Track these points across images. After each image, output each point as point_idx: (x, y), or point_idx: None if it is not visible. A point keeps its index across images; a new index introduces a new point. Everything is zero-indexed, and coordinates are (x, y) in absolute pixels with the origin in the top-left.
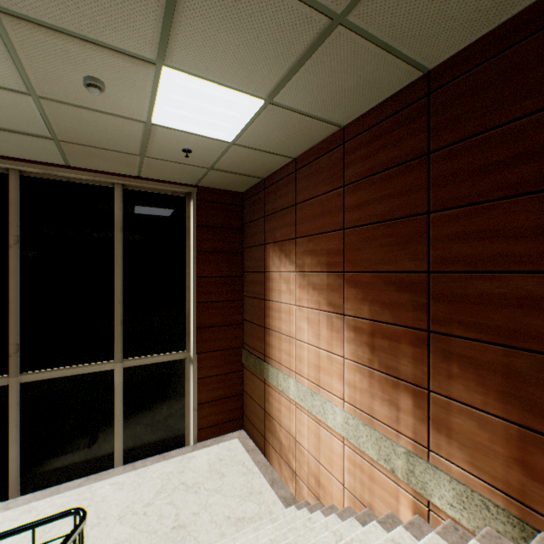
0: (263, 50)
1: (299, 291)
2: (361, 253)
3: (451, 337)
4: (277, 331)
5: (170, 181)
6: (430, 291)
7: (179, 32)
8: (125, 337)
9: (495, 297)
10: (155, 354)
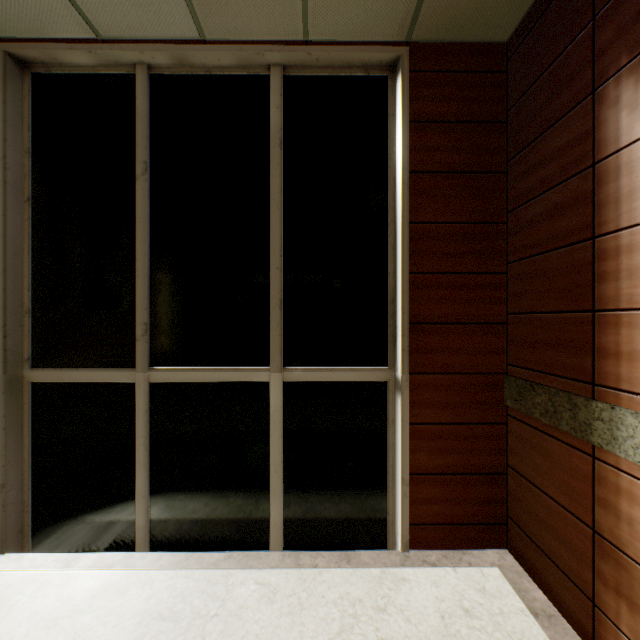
0: None
1: None
2: None
3: None
4: None
5: (359, 42)
6: None
7: None
8: (286, 329)
9: None
10: (334, 365)
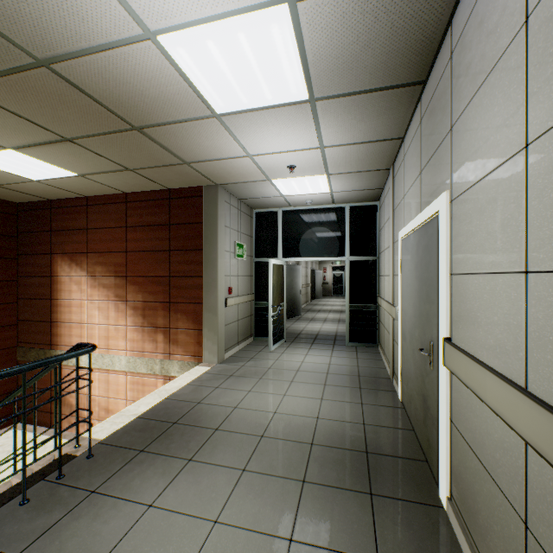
0: (88, 165)
1: (91, 289)
2: (138, 266)
3: (178, 303)
4: (68, 322)
5: None
6: (171, 285)
7: (38, 148)
8: None
9: (192, 285)
10: None
